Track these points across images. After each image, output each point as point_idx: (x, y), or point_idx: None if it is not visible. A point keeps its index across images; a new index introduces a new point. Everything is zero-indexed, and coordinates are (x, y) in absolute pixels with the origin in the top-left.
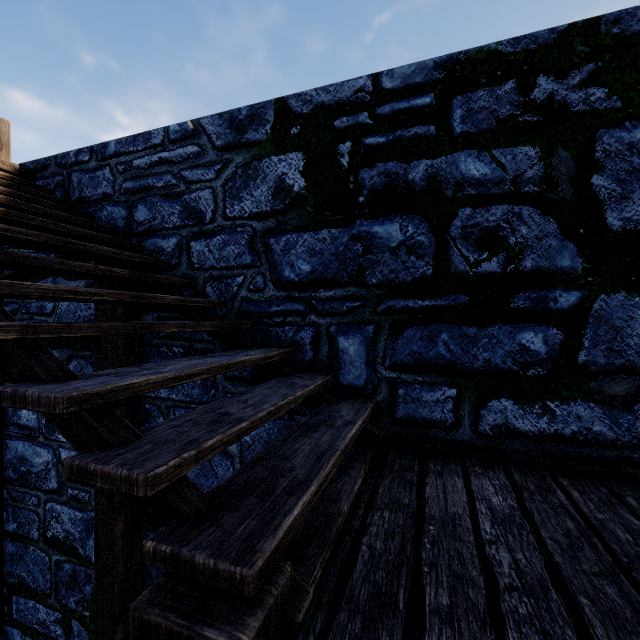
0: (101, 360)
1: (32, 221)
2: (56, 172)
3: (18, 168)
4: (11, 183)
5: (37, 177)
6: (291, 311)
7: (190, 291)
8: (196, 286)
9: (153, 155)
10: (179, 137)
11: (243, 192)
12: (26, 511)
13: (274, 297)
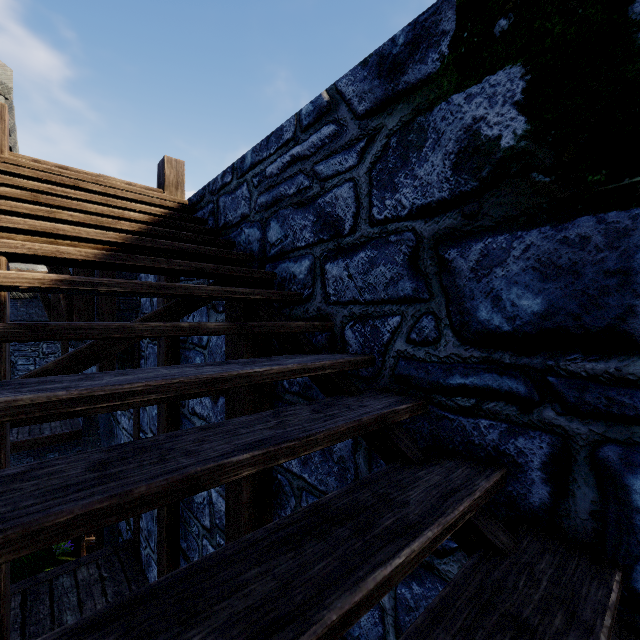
0: (230, 415)
1: (141, 262)
2: (209, 200)
3: (186, 203)
4: (161, 219)
5: (197, 209)
6: (493, 390)
7: (324, 334)
8: (331, 329)
9: (285, 155)
10: (312, 120)
11: (399, 175)
12: (191, 536)
13: (456, 358)
